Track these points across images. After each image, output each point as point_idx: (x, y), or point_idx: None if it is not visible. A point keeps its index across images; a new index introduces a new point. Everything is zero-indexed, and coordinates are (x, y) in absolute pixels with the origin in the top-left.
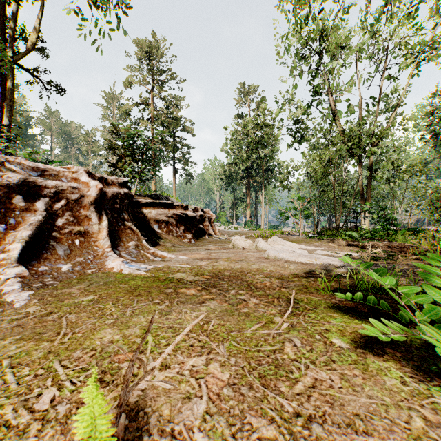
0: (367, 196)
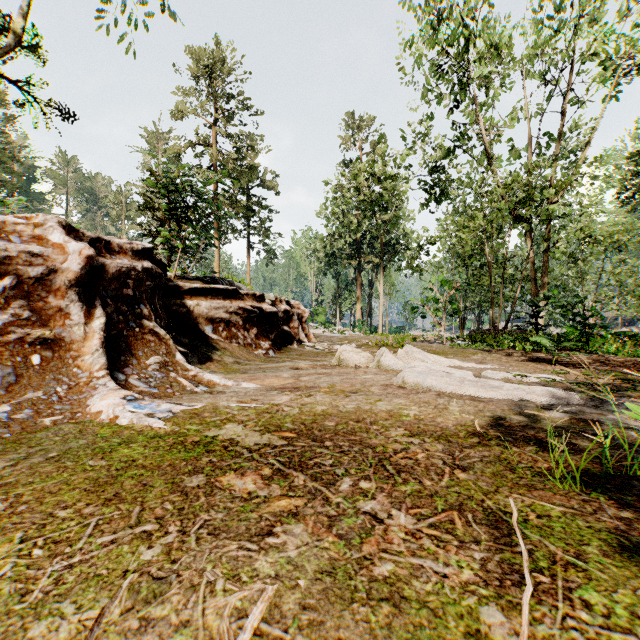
0: (542, 283)
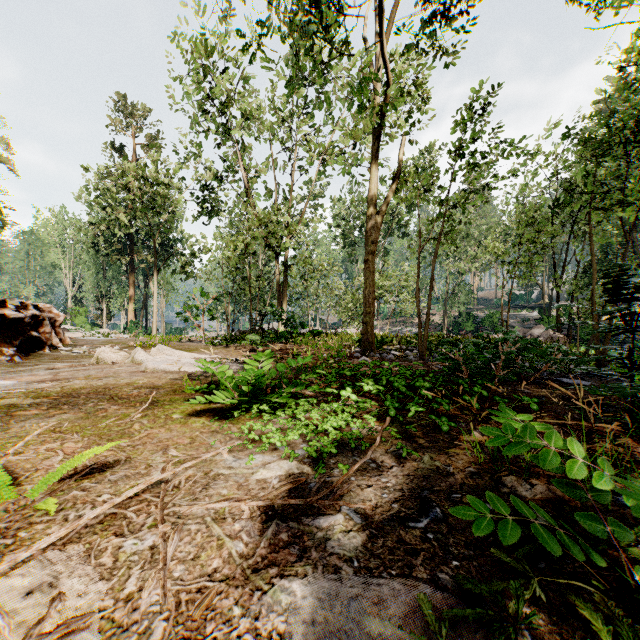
0: (284, 295)
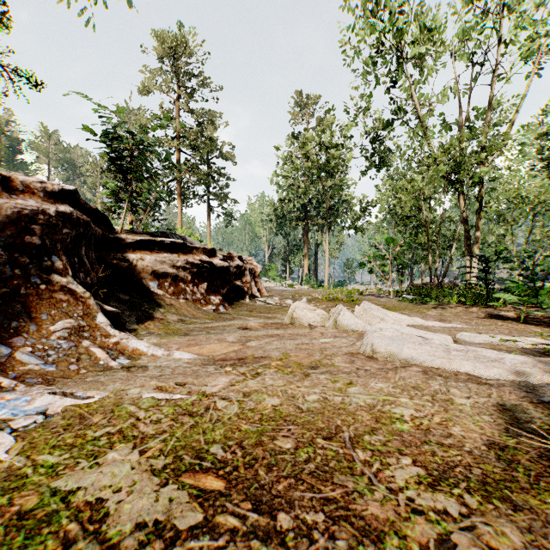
0: (475, 240)
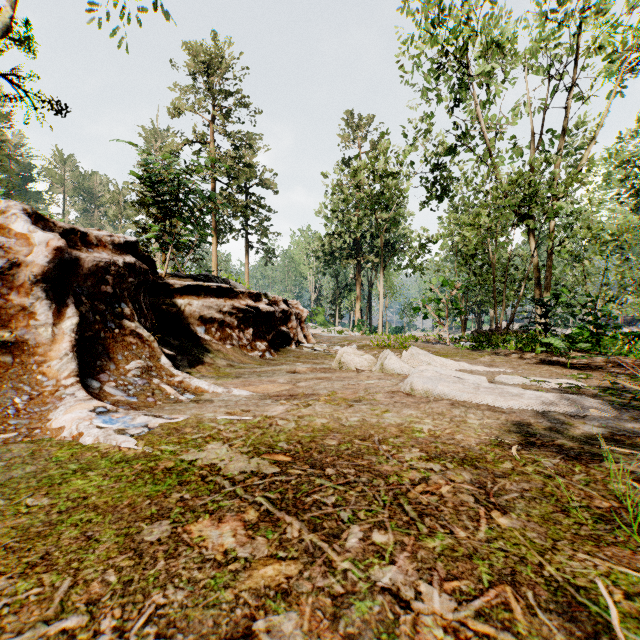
0: (546, 282)
